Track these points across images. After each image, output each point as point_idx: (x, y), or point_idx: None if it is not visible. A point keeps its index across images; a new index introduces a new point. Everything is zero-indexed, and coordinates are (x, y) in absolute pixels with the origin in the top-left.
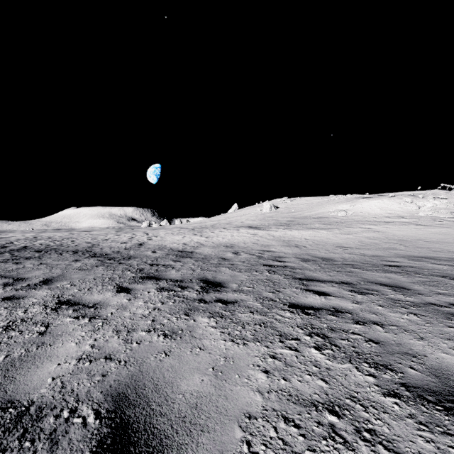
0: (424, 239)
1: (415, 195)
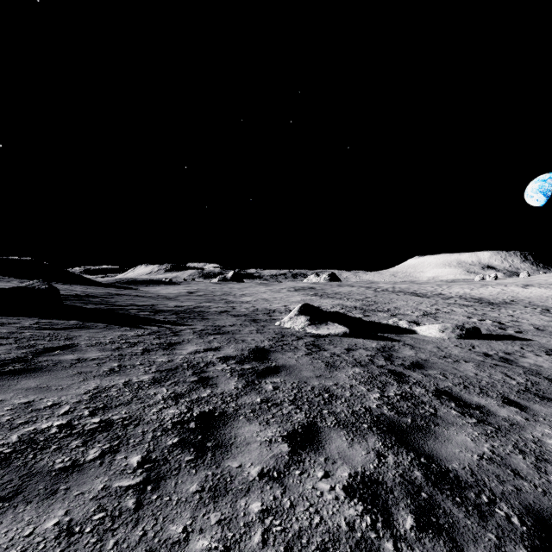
0: None
1: None
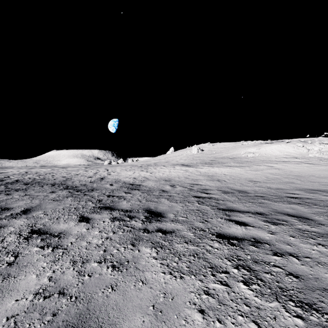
0: (314, 175)
1: (305, 141)
